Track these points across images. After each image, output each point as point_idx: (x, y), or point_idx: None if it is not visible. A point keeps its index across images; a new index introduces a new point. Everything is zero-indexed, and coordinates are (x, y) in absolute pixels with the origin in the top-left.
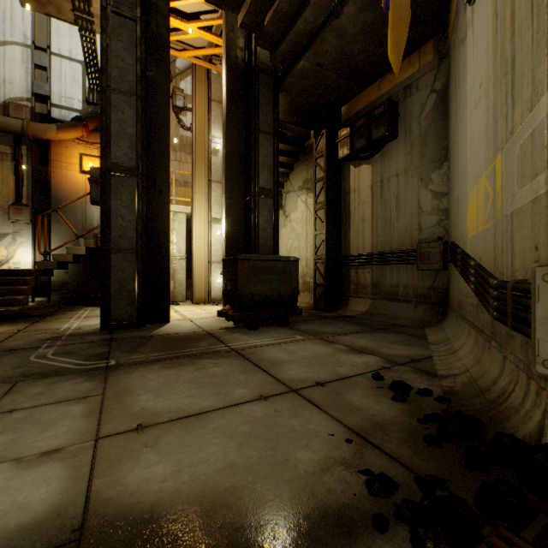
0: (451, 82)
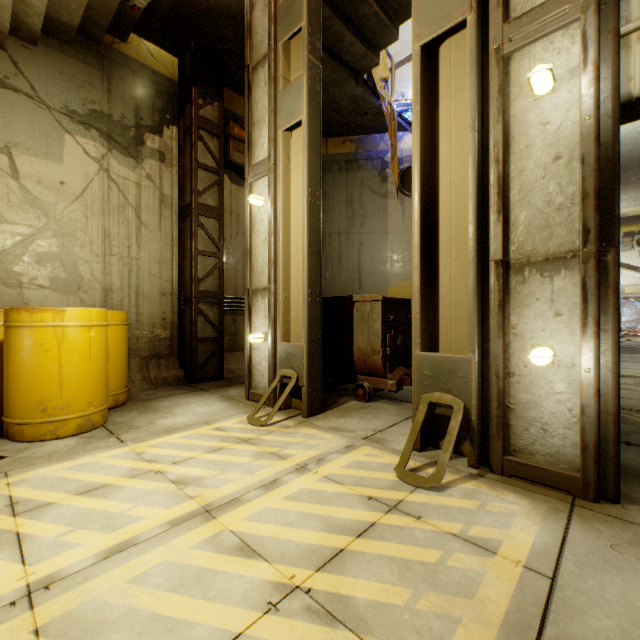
0: (333, 191)
